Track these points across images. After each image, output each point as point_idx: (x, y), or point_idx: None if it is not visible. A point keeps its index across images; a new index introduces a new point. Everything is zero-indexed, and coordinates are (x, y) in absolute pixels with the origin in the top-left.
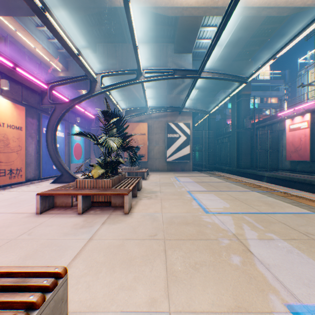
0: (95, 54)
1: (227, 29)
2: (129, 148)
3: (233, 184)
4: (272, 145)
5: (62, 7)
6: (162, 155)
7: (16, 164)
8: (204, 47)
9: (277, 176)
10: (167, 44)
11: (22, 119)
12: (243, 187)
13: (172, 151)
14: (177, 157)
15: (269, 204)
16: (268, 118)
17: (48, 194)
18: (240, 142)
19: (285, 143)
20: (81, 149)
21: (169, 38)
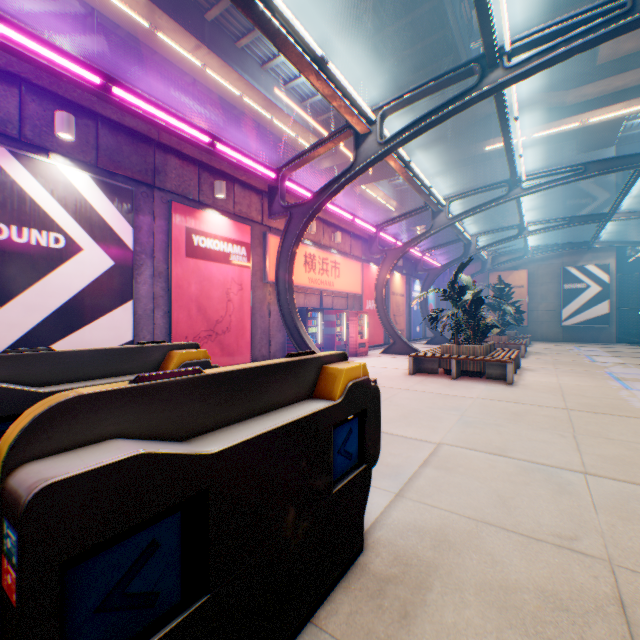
0: (445, 185)
1: None
2: (517, 312)
3: None
4: None
5: (427, 168)
6: (551, 317)
7: (401, 325)
8: None
9: None
10: (562, 143)
11: (403, 287)
12: None
13: (570, 311)
14: (582, 319)
15: None
16: None
17: None
18: None
19: None
20: (432, 310)
21: (565, 135)
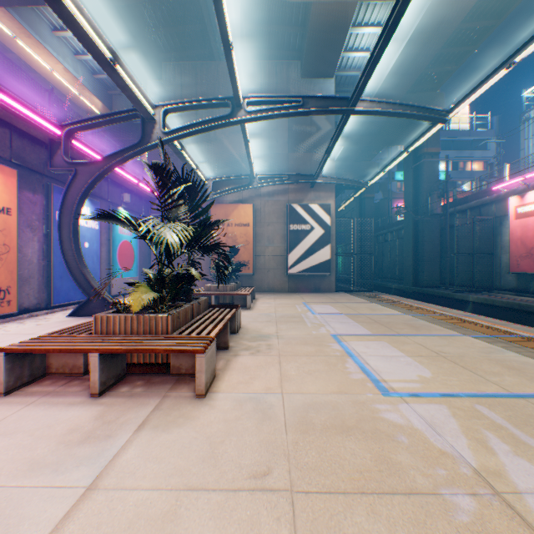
0: (159, 81)
1: (399, 30)
2: (213, 247)
3: (419, 319)
4: (482, 244)
5: None
6: (279, 263)
7: None
8: (355, 66)
9: (495, 303)
10: (289, 61)
11: (12, 193)
12: (442, 325)
13: (297, 256)
14: (308, 266)
15: (519, 371)
16: (474, 195)
17: (24, 351)
18: (420, 240)
19: (508, 240)
20: (132, 252)
21: (292, 50)
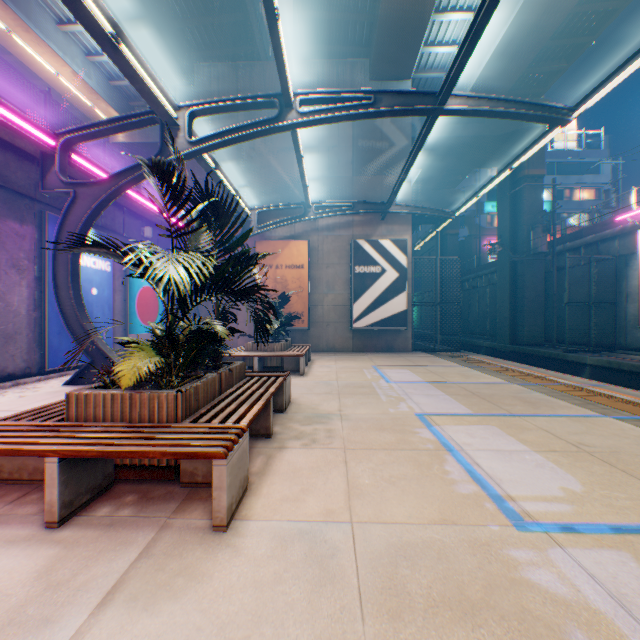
0: (191, 87)
1: (496, 16)
2: (249, 291)
3: (532, 390)
4: (600, 291)
5: None
6: (341, 315)
7: None
8: (438, 65)
9: (623, 366)
10: (354, 60)
11: None
12: (567, 400)
13: (364, 306)
14: (378, 319)
15: None
16: (589, 229)
17: None
18: (519, 286)
19: (637, 286)
20: (156, 301)
21: (357, 46)
